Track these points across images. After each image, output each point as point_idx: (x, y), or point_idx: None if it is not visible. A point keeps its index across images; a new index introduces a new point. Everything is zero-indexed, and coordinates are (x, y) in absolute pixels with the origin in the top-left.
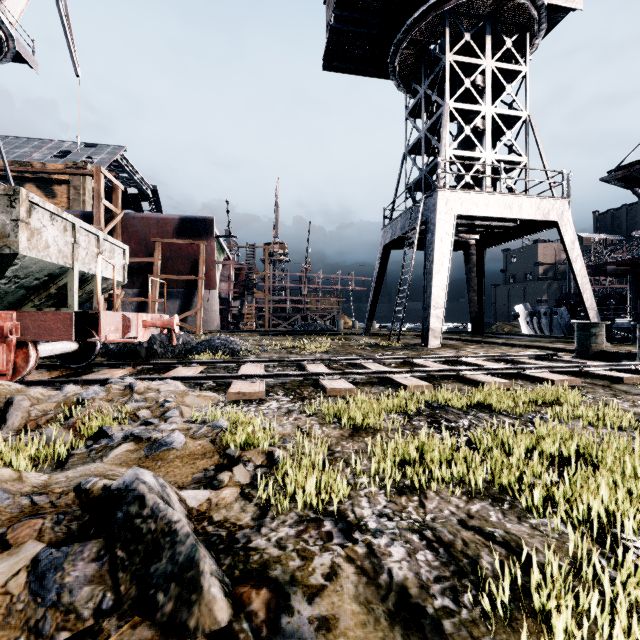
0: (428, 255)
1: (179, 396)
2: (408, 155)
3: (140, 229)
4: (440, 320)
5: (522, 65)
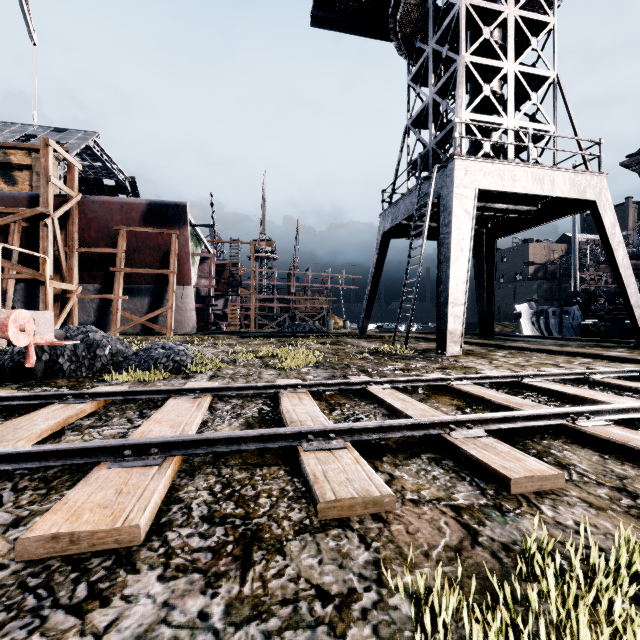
0: (443, 239)
1: None
2: (411, 127)
3: (101, 215)
4: (460, 320)
5: (549, 16)
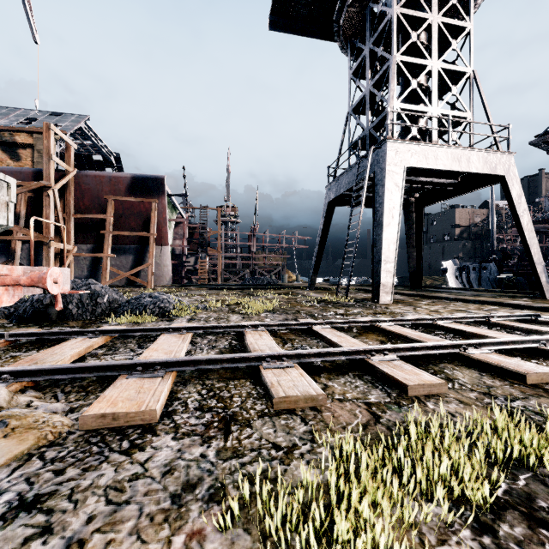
0: (377, 208)
1: None
2: (352, 114)
3: (93, 187)
4: (391, 275)
5: (467, 21)
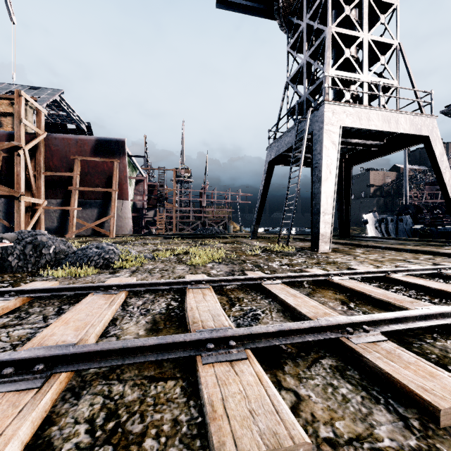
0: (315, 164)
1: None
2: (290, 83)
3: (61, 148)
4: (329, 225)
5: None
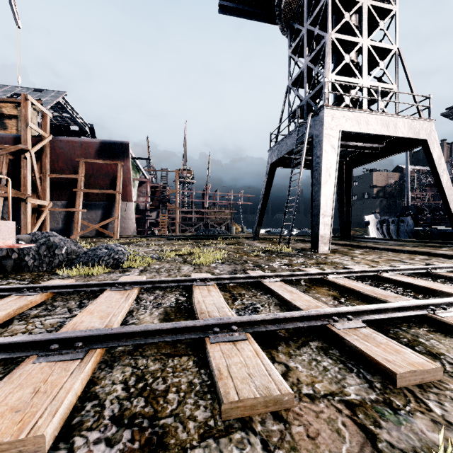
0: (315, 167)
1: None
2: (291, 87)
3: (66, 151)
4: (328, 227)
5: (392, 5)
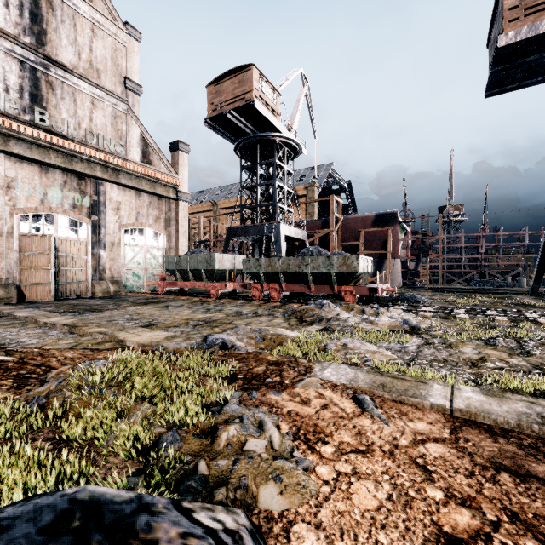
0: None
1: (403, 313)
2: None
3: (352, 225)
4: None
5: None
